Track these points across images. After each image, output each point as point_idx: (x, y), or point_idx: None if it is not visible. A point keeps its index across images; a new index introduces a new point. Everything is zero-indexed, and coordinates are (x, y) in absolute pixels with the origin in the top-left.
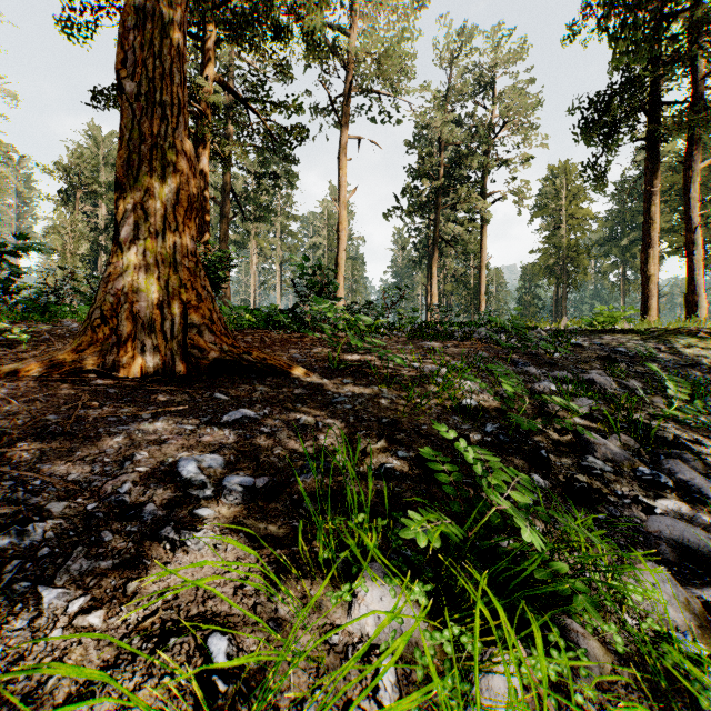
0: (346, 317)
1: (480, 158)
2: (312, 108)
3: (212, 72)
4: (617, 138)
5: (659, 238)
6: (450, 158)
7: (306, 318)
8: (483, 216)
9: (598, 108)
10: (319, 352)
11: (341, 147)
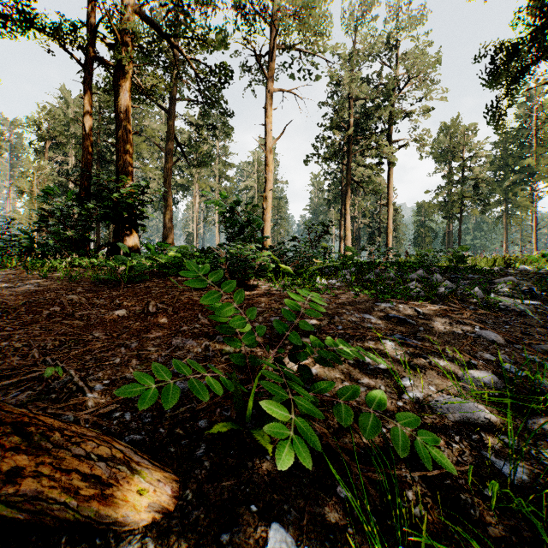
0: (272, 266)
1: (389, 109)
2: (243, 66)
3: (135, 3)
4: (525, 82)
5: (540, 179)
6: (361, 111)
7: (221, 266)
8: (391, 160)
9: (505, 56)
10: (224, 350)
11: (268, 97)
